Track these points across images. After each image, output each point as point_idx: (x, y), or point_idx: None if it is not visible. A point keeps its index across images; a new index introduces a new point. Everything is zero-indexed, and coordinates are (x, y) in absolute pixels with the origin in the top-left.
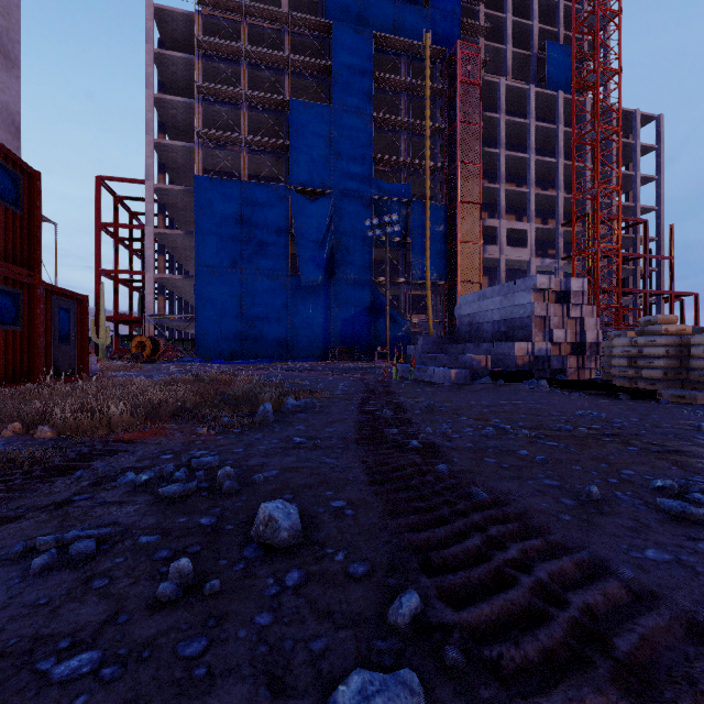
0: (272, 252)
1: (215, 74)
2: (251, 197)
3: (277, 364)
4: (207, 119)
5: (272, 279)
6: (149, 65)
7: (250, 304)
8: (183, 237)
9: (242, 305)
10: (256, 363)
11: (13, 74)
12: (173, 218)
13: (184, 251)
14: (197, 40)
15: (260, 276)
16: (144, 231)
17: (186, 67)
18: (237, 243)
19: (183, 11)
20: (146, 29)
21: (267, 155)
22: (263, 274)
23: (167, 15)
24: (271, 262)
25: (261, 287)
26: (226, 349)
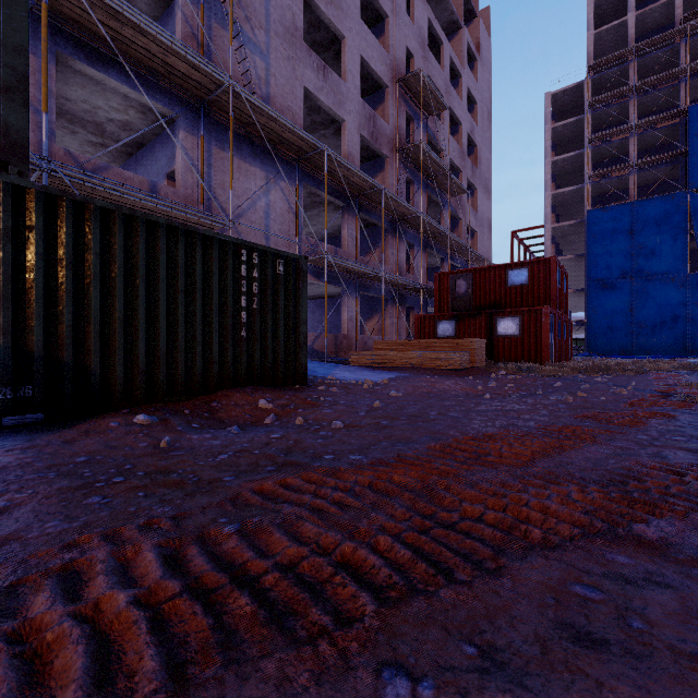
0: (666, 257)
1: (601, 117)
2: (641, 213)
3: (680, 359)
4: (593, 157)
5: (666, 282)
6: (547, 140)
7: (640, 307)
8: (572, 259)
9: (632, 308)
10: (655, 358)
11: (489, 199)
12: (557, 243)
13: (568, 268)
14: (588, 103)
15: (651, 281)
16: (531, 256)
17: (575, 125)
18: (626, 256)
19: (574, 85)
20: (545, 115)
21: (659, 167)
22: (655, 279)
23: (560, 94)
24: (664, 266)
25: (653, 291)
26: (615, 346)
